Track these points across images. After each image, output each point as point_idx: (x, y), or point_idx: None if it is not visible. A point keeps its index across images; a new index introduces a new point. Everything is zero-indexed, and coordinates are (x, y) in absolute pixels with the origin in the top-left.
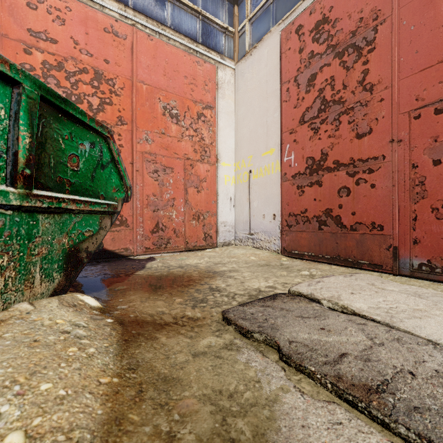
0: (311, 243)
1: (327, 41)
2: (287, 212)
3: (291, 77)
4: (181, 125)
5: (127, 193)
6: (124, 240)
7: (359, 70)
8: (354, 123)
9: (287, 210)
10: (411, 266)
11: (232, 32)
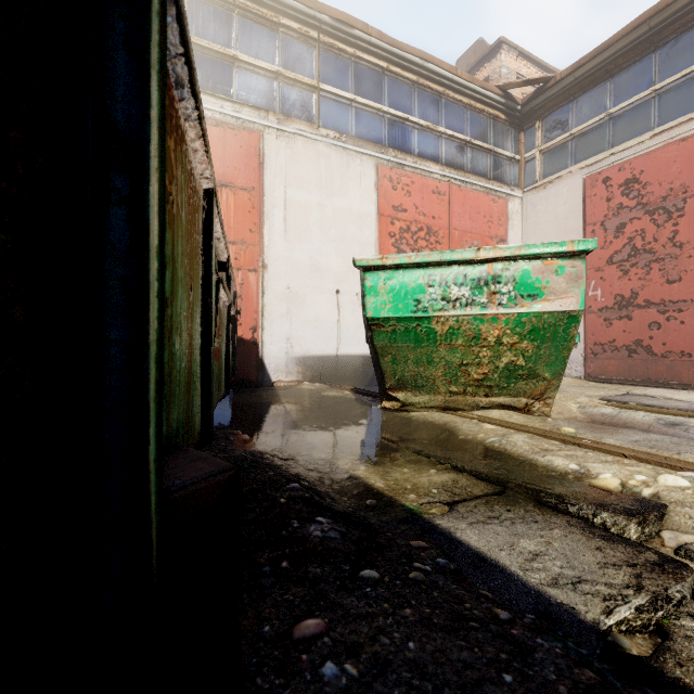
0: (620, 369)
1: (637, 199)
2: (592, 342)
3: (597, 221)
4: None
5: None
6: None
7: (669, 230)
8: (664, 271)
9: (592, 339)
10: None
11: (518, 160)
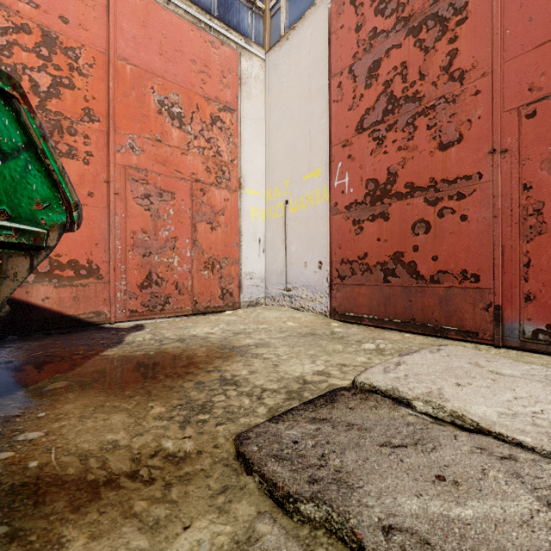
0: (373, 301)
1: (396, 13)
2: (339, 258)
3: (345, 66)
4: (186, 131)
5: (70, 215)
6: (95, 299)
7: (443, 52)
8: (435, 128)
9: (339, 254)
10: (522, 334)
11: (262, 10)
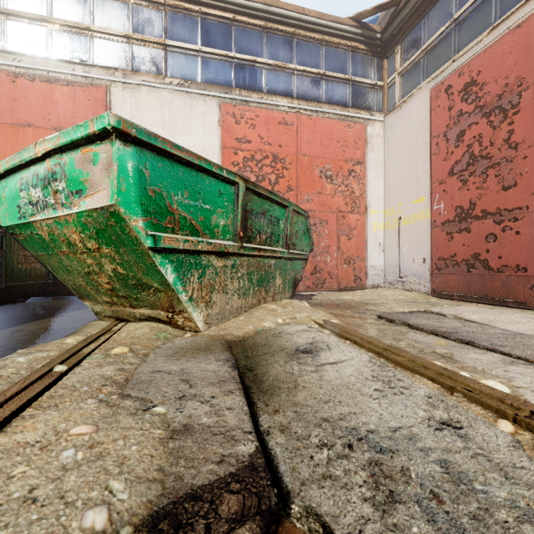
0: (460, 284)
1: (474, 102)
2: (437, 257)
3: (441, 132)
4: (334, 184)
5: (311, 247)
6: None
7: (505, 130)
8: (500, 177)
9: (437, 254)
10: None
11: (381, 86)
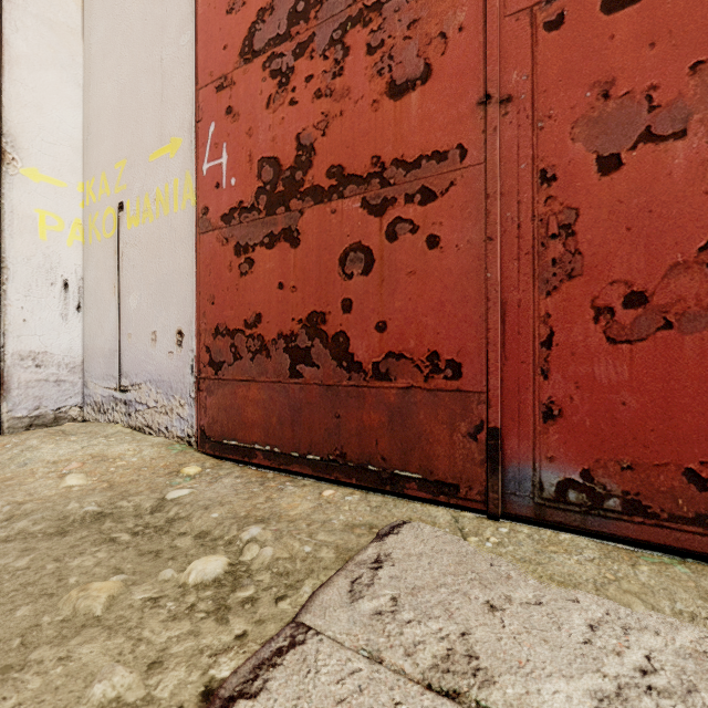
0: (272, 416)
1: None
2: (211, 325)
3: None
4: None
5: None
6: None
7: None
8: (382, 51)
9: (211, 317)
10: (538, 490)
11: None
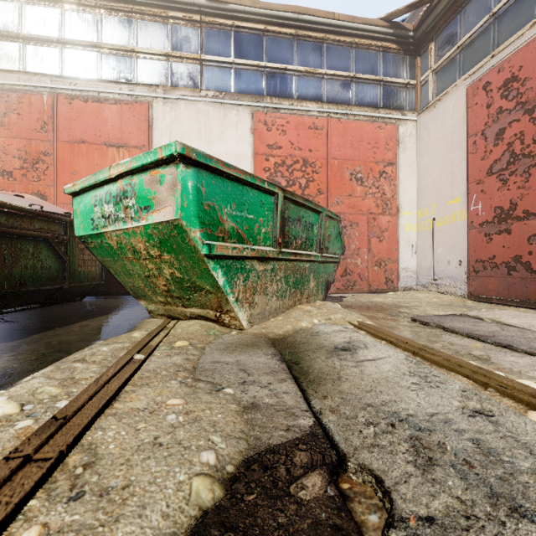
0: (500, 287)
1: (516, 99)
2: (474, 259)
3: (478, 130)
4: (364, 186)
5: (343, 250)
6: None
7: None
8: None
9: (474, 256)
10: None
11: (414, 84)
